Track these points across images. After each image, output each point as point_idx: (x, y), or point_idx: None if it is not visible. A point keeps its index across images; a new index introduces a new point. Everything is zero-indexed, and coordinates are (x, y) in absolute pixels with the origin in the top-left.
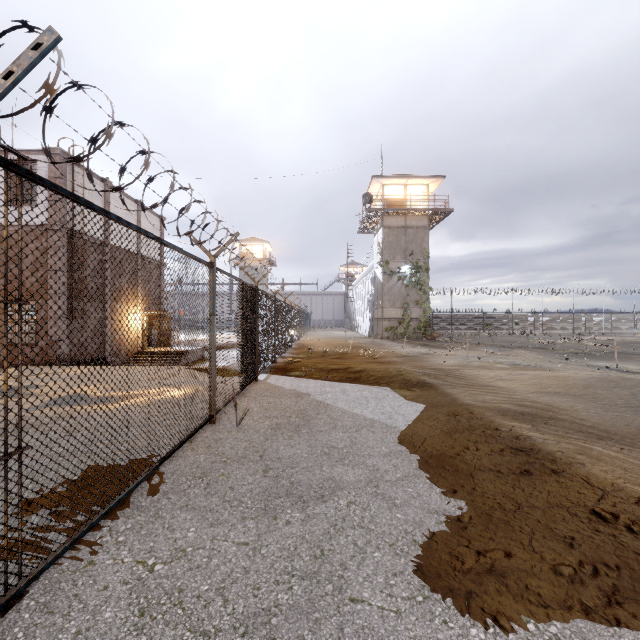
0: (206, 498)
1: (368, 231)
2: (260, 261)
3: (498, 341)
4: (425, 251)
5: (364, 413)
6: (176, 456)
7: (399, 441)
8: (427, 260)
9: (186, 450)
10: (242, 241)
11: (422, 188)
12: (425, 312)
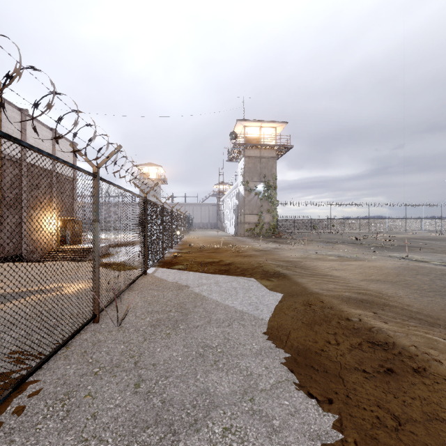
0: (59, 437)
1: (234, 160)
2: (155, 180)
3: (323, 238)
4: (274, 175)
5: (234, 304)
6: (45, 368)
7: (267, 335)
8: (275, 181)
9: (58, 359)
10: (141, 165)
11: (272, 130)
12: (274, 218)
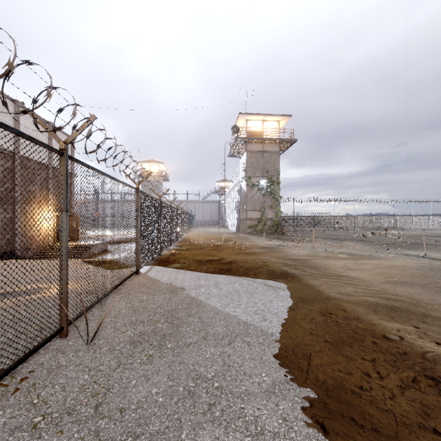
0: None
1: (236, 155)
2: (157, 177)
3: (328, 235)
4: (277, 170)
5: (237, 313)
6: None
7: (280, 360)
8: (278, 176)
9: None
10: (143, 162)
11: (275, 124)
12: (277, 214)
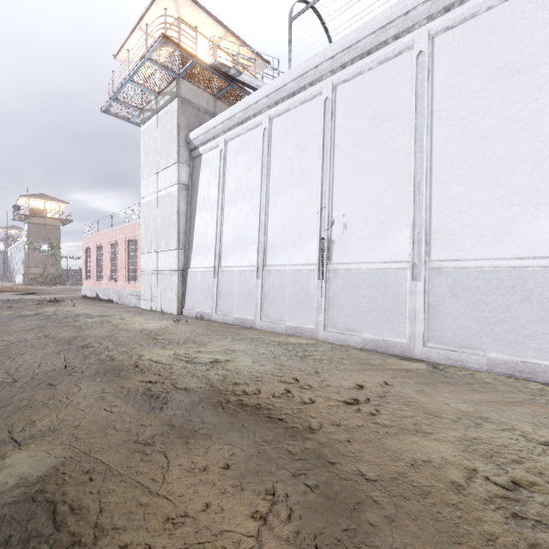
0: None
1: (20, 220)
2: None
3: None
4: (58, 238)
5: None
6: None
7: (5, 295)
8: (60, 243)
9: None
10: None
11: (57, 204)
12: (58, 270)
